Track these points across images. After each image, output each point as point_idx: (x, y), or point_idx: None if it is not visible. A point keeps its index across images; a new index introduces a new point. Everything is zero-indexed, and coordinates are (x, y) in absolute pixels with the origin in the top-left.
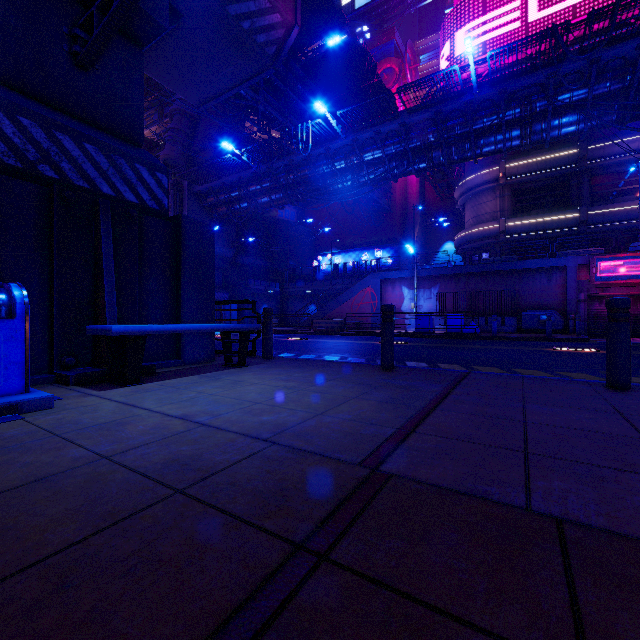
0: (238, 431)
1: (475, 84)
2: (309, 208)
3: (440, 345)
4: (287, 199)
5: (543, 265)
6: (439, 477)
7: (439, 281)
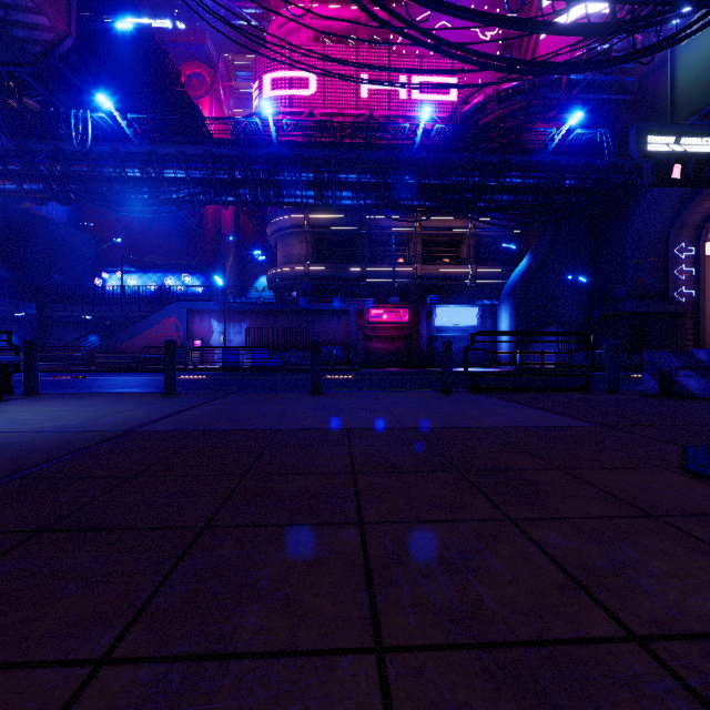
0: (23, 431)
1: (276, 141)
2: (88, 207)
3: (240, 377)
4: (52, 194)
5: (334, 308)
6: (167, 428)
7: (249, 316)
